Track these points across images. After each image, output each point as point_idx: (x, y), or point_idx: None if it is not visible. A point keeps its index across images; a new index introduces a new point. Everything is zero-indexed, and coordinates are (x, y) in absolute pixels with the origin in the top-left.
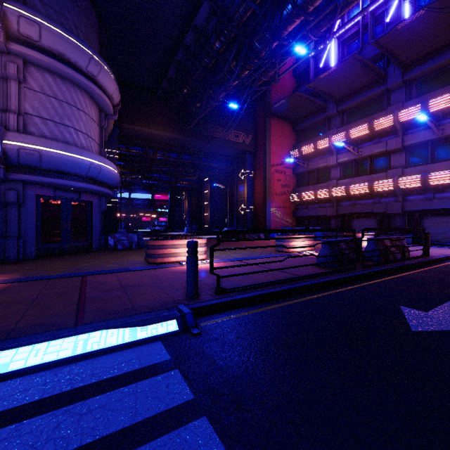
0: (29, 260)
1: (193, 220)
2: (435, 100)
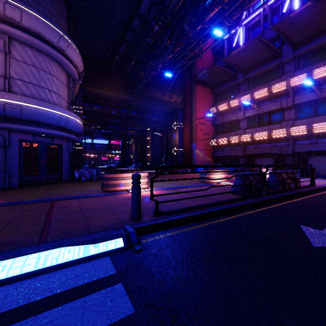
0: (13, 189)
1: (138, 159)
2: (317, 70)
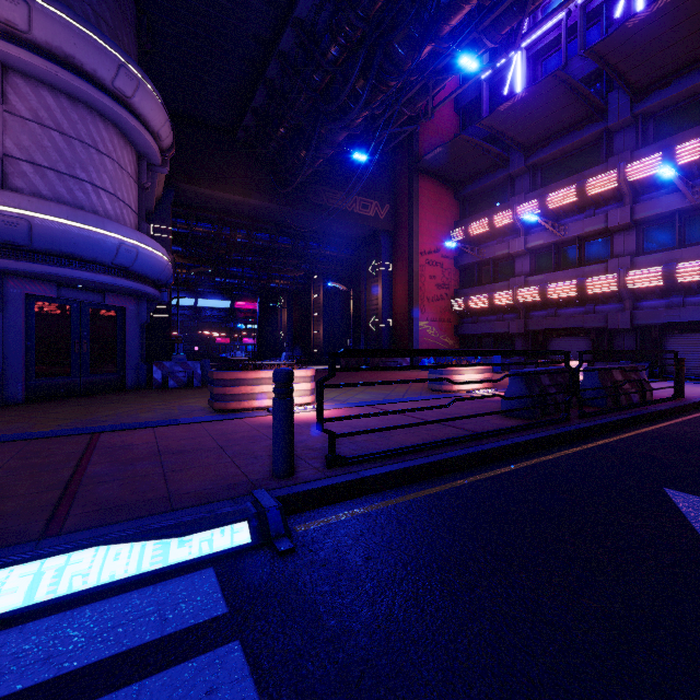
0: (11, 405)
1: (295, 341)
2: (686, 146)
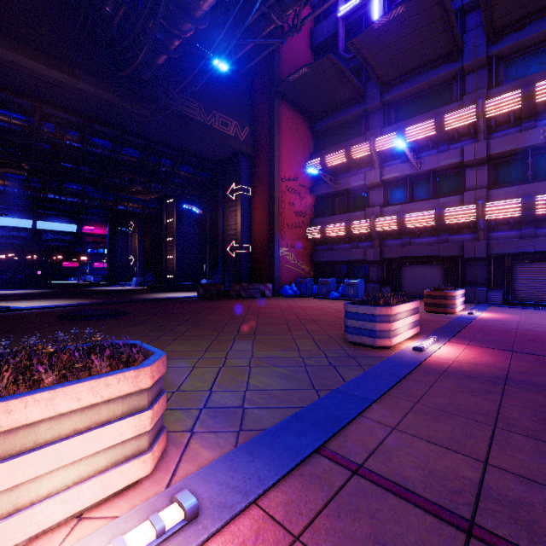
0: None
1: (147, 266)
2: (545, 83)
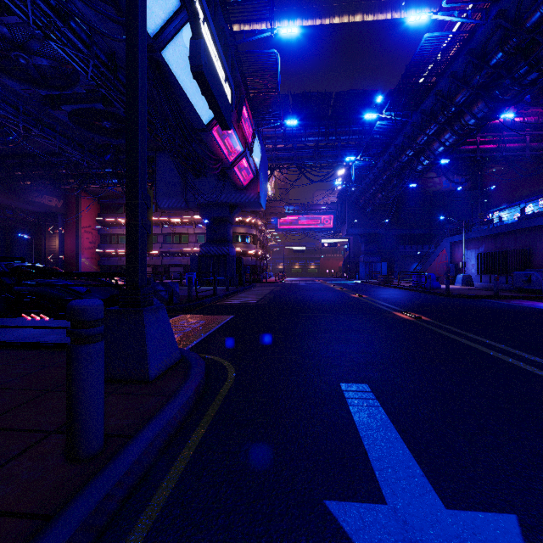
0: None
1: None
2: (173, 217)
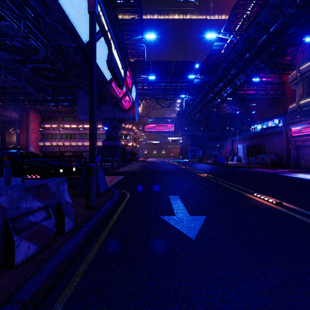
0: None
1: None
2: (85, 124)
